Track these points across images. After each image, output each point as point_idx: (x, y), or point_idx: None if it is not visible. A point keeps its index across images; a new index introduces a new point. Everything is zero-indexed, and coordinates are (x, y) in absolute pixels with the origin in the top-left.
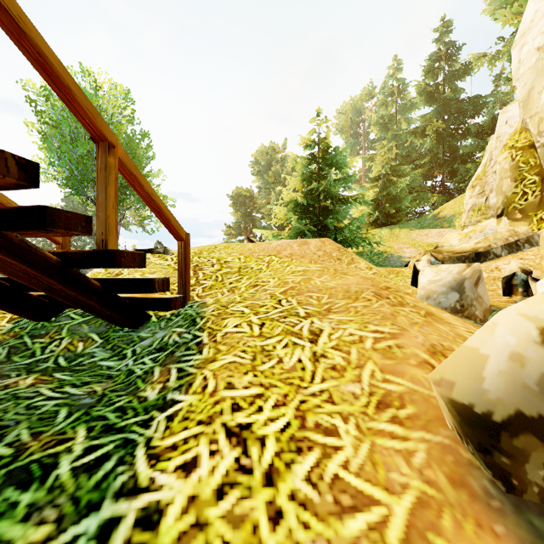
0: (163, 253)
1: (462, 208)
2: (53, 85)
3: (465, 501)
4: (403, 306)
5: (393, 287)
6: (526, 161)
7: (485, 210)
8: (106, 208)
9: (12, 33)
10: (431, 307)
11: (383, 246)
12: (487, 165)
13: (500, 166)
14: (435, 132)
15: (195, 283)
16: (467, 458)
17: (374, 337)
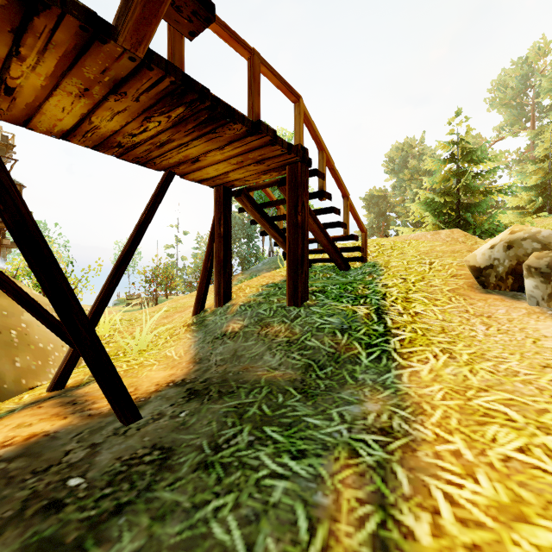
0: None
1: None
2: (337, 184)
3: (469, 288)
4: None
5: None
6: None
7: None
8: (347, 220)
9: (333, 174)
10: None
11: None
12: None
13: None
14: None
15: (367, 255)
16: (476, 283)
17: (458, 262)
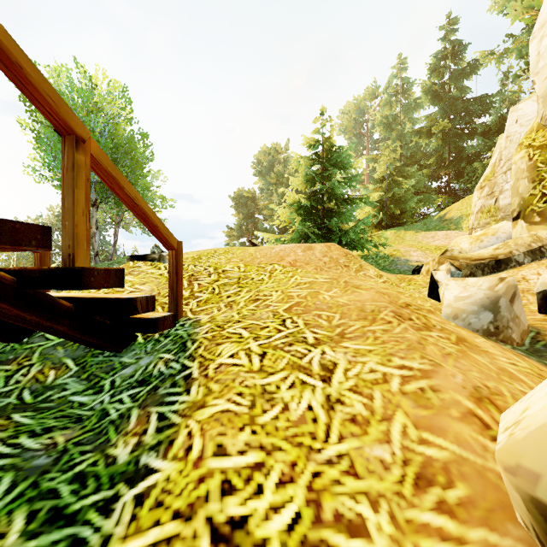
0: (158, 259)
1: (470, 210)
2: None
3: None
4: (429, 330)
5: (413, 304)
6: (545, 160)
7: (495, 212)
8: (74, 216)
9: None
10: (461, 329)
11: (389, 250)
12: (496, 165)
13: (515, 166)
14: (441, 131)
15: (190, 296)
16: None
17: (401, 374)
